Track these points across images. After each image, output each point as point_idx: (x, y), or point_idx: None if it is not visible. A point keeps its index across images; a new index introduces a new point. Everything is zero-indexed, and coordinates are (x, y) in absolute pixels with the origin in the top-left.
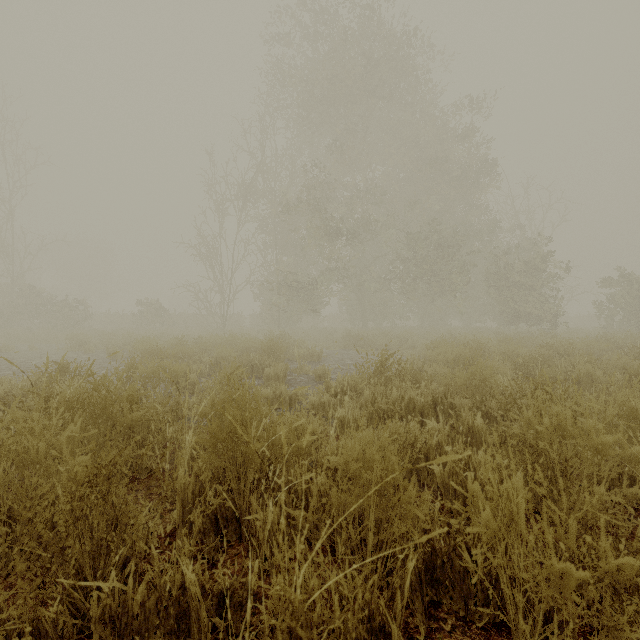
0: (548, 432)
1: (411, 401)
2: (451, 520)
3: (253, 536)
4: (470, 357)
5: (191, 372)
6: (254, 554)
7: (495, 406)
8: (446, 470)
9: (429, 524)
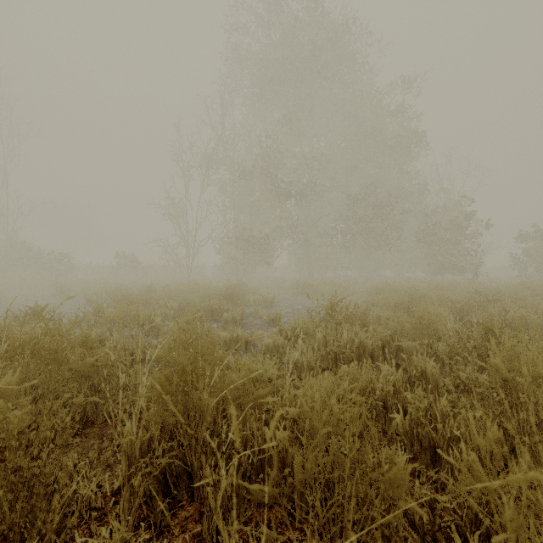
0: (527, 383)
1: (361, 344)
2: (439, 496)
3: (205, 500)
4: (410, 302)
5: (156, 316)
6: (205, 521)
7: (442, 349)
8: (407, 418)
9: (408, 495)
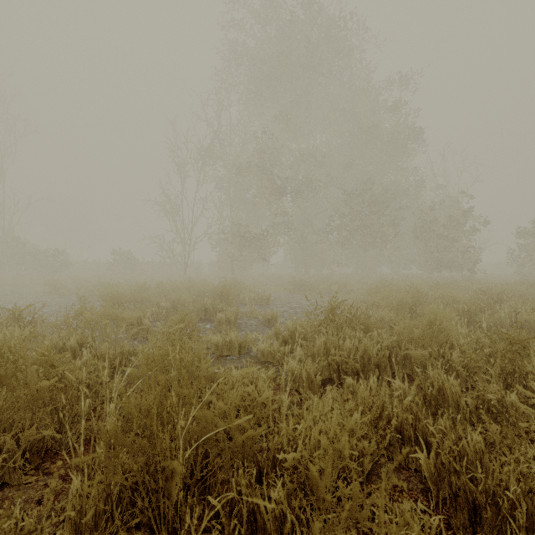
0: None
1: (366, 352)
2: None
3: None
4: (413, 303)
5: (145, 317)
6: None
7: (456, 359)
8: (431, 456)
9: None
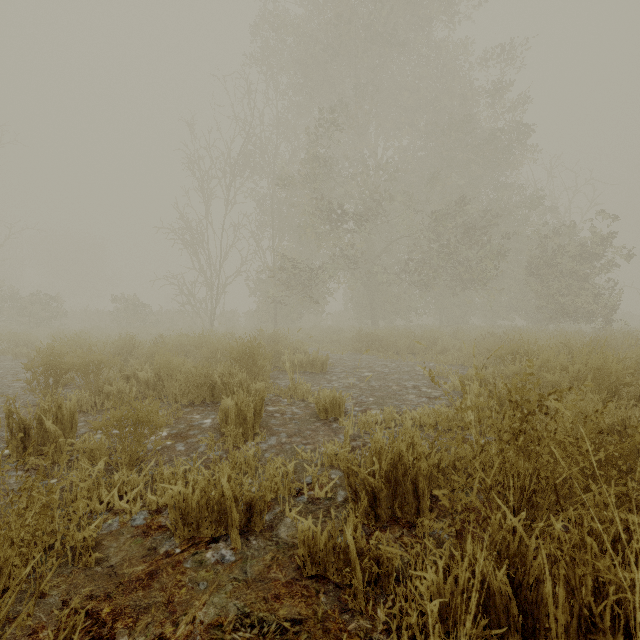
0: None
1: None
2: None
3: None
4: (627, 379)
5: (63, 410)
6: None
7: None
8: None
9: None
